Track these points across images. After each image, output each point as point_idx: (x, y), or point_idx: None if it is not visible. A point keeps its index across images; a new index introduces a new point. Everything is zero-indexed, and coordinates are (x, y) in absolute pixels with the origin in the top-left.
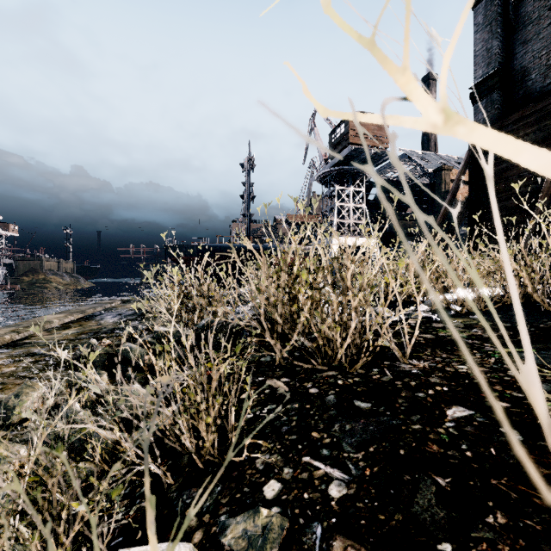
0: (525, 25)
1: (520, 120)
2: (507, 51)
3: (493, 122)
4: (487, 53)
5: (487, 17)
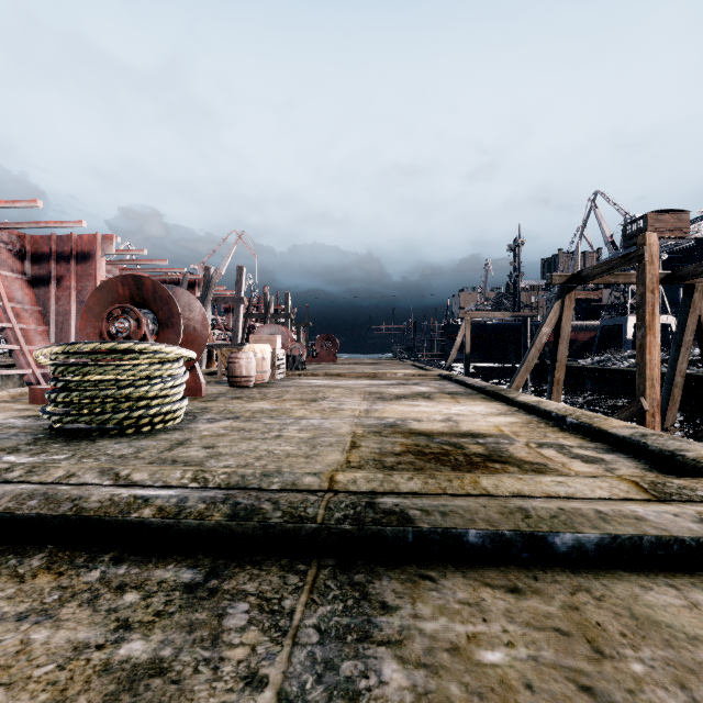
0: None
1: None
2: None
3: None
4: None
5: None
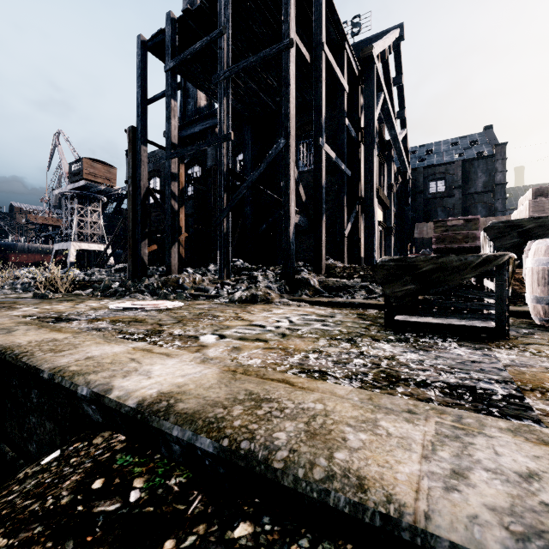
0: None
1: None
2: None
3: None
4: None
5: None
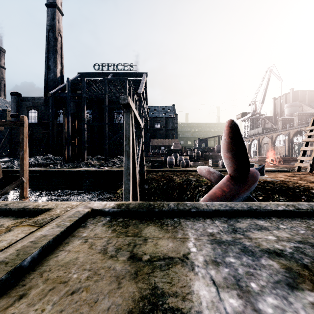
0: (22, 107)
1: None
2: (19, 110)
3: None
4: (14, 108)
5: (14, 101)
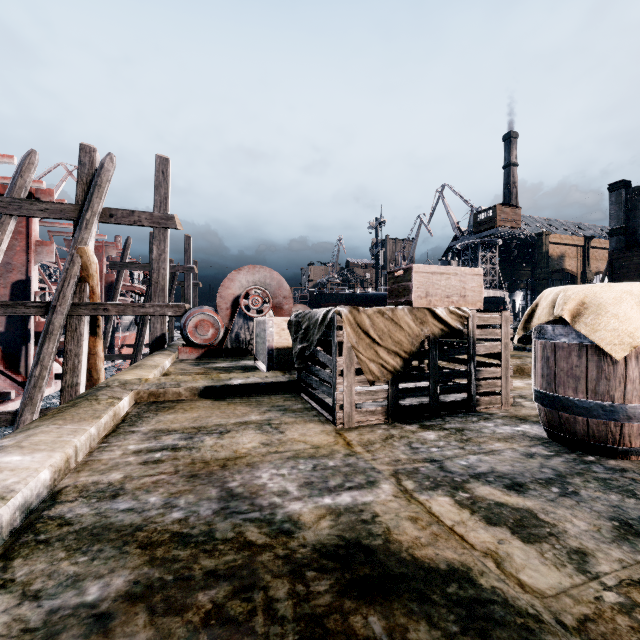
0: (635, 209)
1: (634, 253)
2: (626, 217)
3: (620, 249)
4: (617, 217)
5: (617, 200)
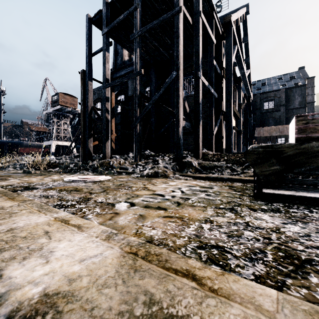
0: None
1: None
2: None
3: None
4: None
5: None
